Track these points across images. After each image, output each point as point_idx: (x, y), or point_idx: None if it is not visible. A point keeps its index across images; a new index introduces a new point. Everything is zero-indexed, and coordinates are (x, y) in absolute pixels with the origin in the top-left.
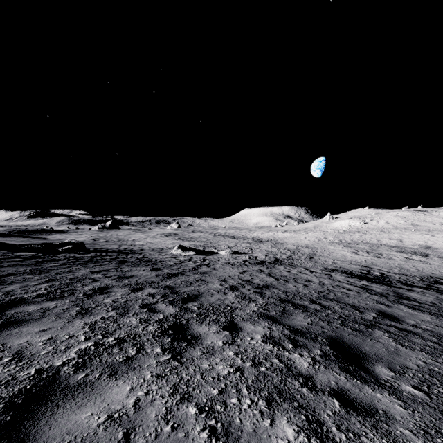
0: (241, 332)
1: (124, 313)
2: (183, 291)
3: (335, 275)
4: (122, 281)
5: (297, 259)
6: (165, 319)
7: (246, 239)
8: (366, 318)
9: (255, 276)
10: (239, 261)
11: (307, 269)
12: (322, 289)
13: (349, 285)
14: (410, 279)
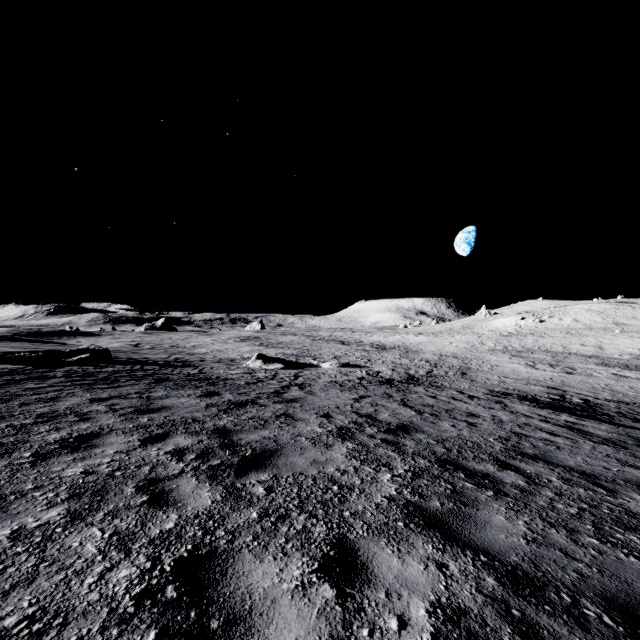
0: (368, 589)
1: (87, 510)
2: (245, 440)
3: (511, 403)
4: (136, 419)
5: (442, 375)
6: (175, 533)
7: (361, 346)
8: (633, 509)
9: (380, 406)
10: (352, 380)
11: (462, 393)
12: (505, 433)
13: (545, 423)
14: (638, 411)
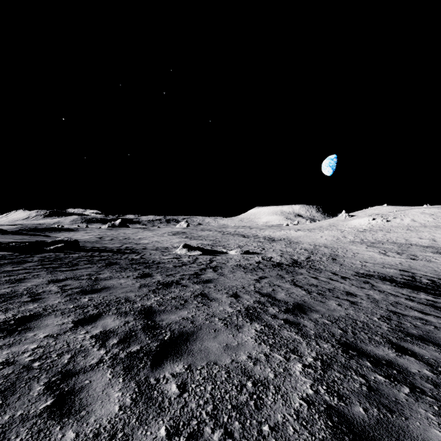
0: None
1: None
2: (166, 321)
3: (376, 283)
4: (78, 299)
5: (318, 260)
6: None
7: (257, 238)
8: None
9: (276, 286)
10: (252, 263)
11: (336, 274)
12: (384, 312)
13: (411, 302)
14: None
